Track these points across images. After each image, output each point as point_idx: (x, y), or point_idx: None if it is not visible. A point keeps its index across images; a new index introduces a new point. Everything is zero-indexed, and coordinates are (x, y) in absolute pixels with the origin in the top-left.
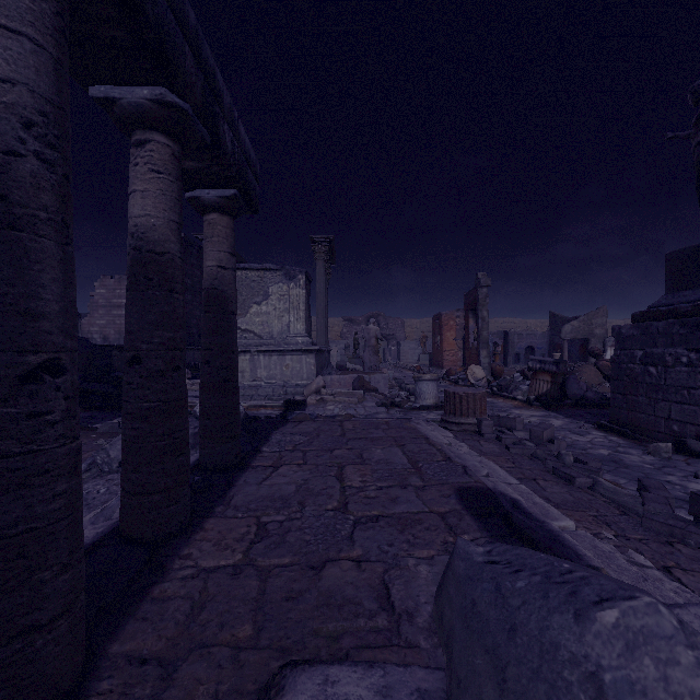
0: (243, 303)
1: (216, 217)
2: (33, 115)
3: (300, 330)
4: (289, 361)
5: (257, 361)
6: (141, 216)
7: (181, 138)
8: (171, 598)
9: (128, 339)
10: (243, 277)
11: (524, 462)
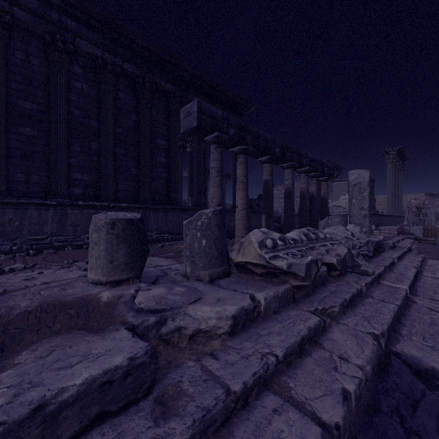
0: (337, 195)
1: (323, 182)
2: (306, 189)
3: None
4: None
5: None
6: (312, 190)
7: (317, 177)
8: None
9: (310, 208)
10: (337, 184)
11: (436, 248)
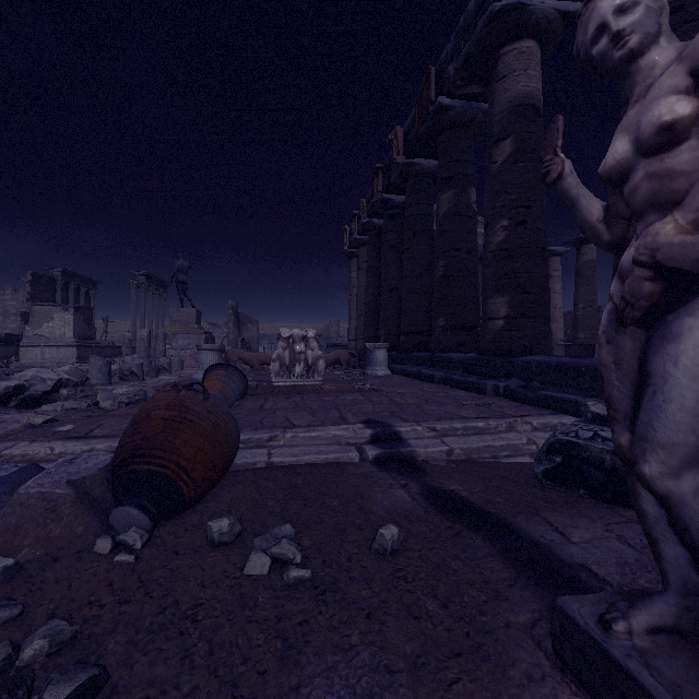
0: (40, 322)
1: None
2: None
3: (71, 336)
4: (62, 350)
5: (45, 350)
6: None
7: None
8: None
9: None
10: (40, 309)
11: None
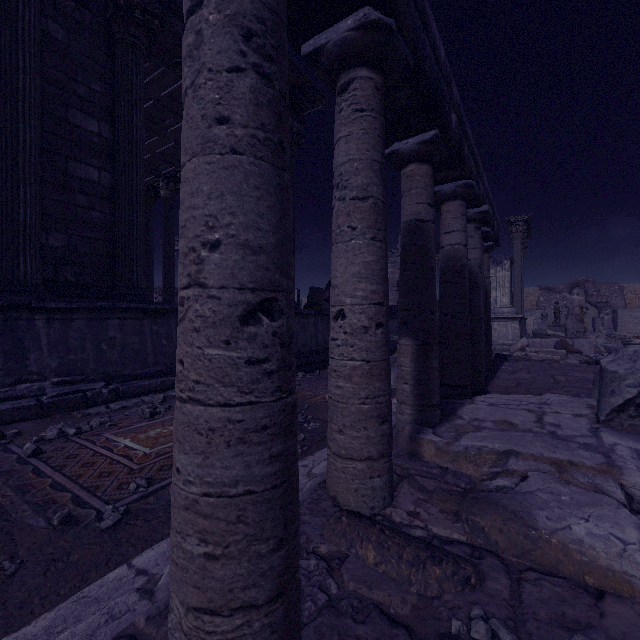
0: None
1: None
2: (479, 264)
3: (505, 303)
4: (496, 326)
5: None
6: None
7: (484, 239)
8: (496, 387)
9: None
10: None
11: None
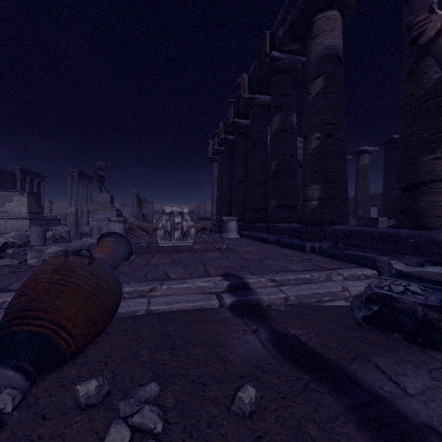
0: (4, 202)
1: None
2: None
3: (25, 212)
4: (19, 222)
5: (7, 222)
6: None
7: None
8: None
9: None
10: (3, 194)
11: None
